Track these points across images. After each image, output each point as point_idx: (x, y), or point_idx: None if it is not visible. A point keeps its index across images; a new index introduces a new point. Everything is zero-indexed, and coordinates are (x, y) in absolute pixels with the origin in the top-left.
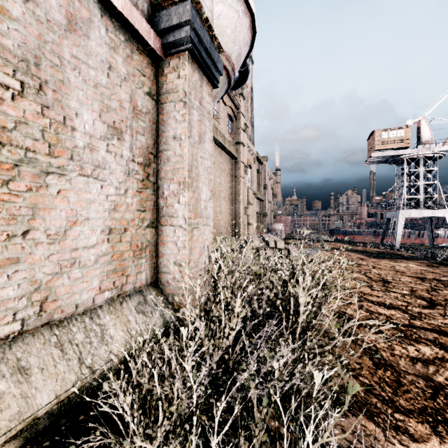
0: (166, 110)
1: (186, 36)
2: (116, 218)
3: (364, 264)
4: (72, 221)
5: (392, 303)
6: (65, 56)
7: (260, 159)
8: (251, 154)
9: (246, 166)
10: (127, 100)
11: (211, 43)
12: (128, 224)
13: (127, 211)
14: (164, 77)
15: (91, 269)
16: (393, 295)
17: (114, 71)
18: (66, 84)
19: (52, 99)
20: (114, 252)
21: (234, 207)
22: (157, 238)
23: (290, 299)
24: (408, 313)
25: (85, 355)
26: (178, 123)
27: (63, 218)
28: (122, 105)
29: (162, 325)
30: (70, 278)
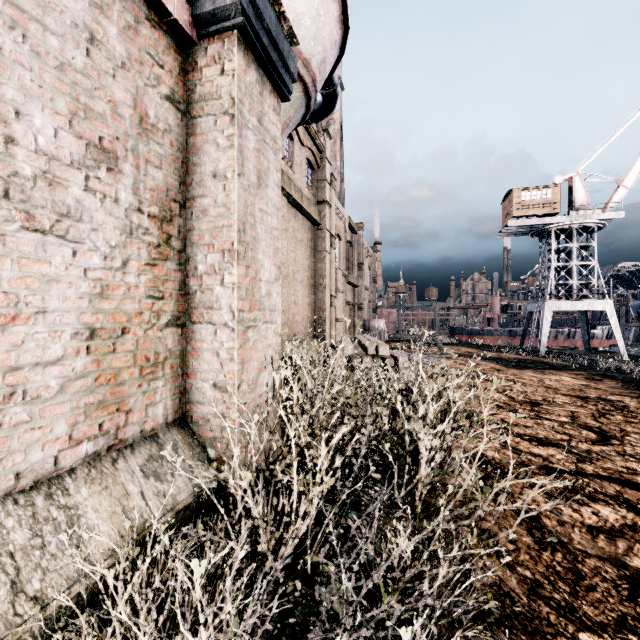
0: (200, 128)
1: (234, 3)
2: (105, 309)
3: (501, 378)
4: (7, 315)
5: (548, 437)
6: None
7: (353, 227)
8: (341, 219)
9: (332, 237)
10: (127, 103)
11: (278, 24)
12: (129, 321)
13: (128, 298)
14: (198, 73)
15: (51, 403)
16: (547, 425)
17: (101, 48)
18: None
19: None
20: (101, 371)
21: (316, 296)
22: (185, 344)
23: (402, 438)
24: (573, 453)
25: (27, 573)
26: (220, 151)
27: None
28: (118, 110)
29: (191, 494)
30: (2, 425)
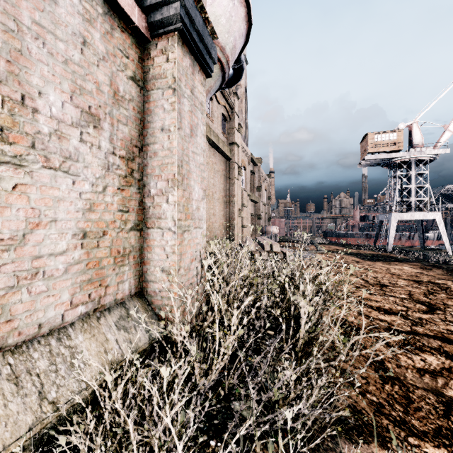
0: (153, 98)
1: (175, 14)
2: (92, 219)
3: (359, 267)
4: (33, 223)
5: (391, 308)
6: (24, 20)
7: (254, 161)
8: (245, 155)
9: (240, 168)
10: (105, 83)
11: (204, 26)
12: (107, 226)
13: (106, 212)
14: (151, 61)
15: (59, 280)
16: (391, 300)
17: (89, 48)
18: (25, 55)
19: (5, 71)
20: (89, 259)
21: (228, 209)
22: (142, 242)
23: (288, 307)
24: (409, 319)
25: (47, 387)
26: (166, 113)
27: (21, 219)
28: (100, 88)
29: (148, 342)
30: (31, 293)
